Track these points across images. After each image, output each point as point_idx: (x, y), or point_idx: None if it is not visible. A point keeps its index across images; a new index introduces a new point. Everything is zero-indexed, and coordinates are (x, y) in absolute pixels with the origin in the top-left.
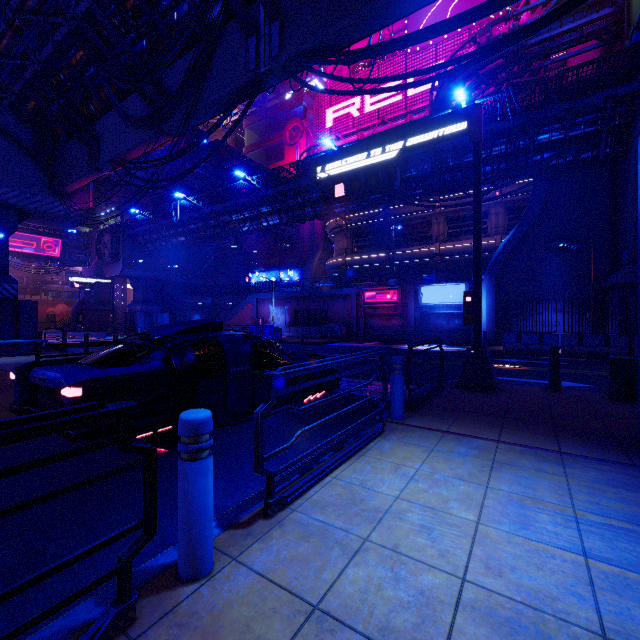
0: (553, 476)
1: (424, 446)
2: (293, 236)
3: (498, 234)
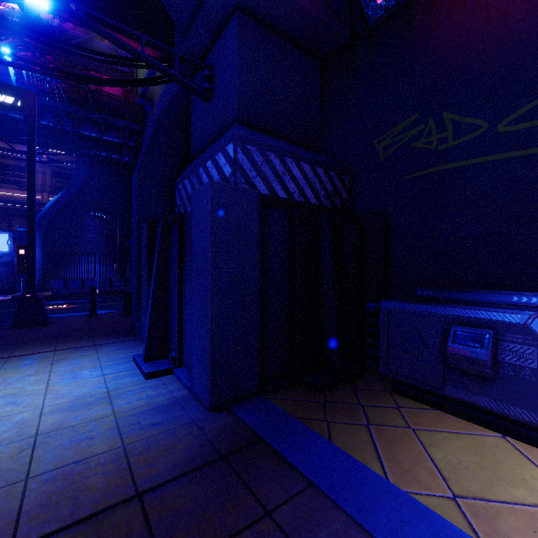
0: (91, 355)
1: None
2: None
3: (45, 192)
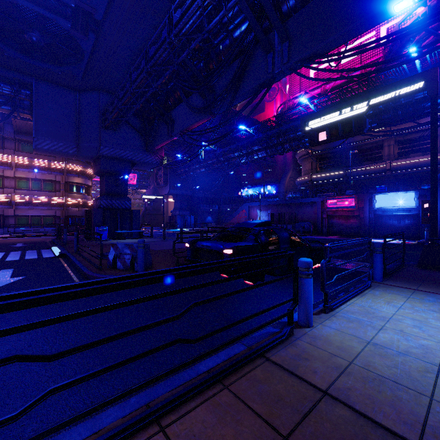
0: None
1: (402, 295)
2: (271, 163)
3: None
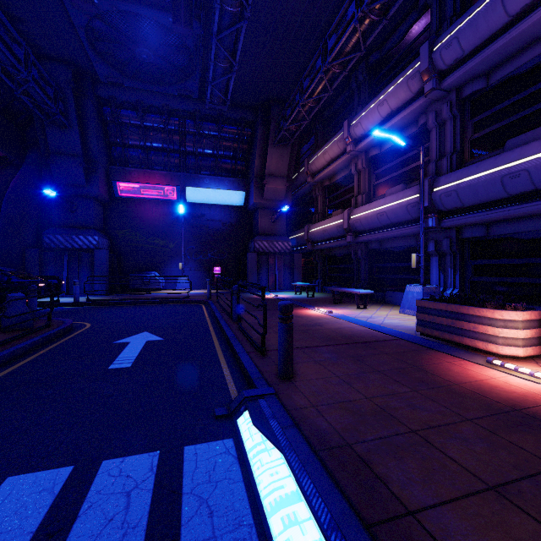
0: None
1: None
2: None
3: None
